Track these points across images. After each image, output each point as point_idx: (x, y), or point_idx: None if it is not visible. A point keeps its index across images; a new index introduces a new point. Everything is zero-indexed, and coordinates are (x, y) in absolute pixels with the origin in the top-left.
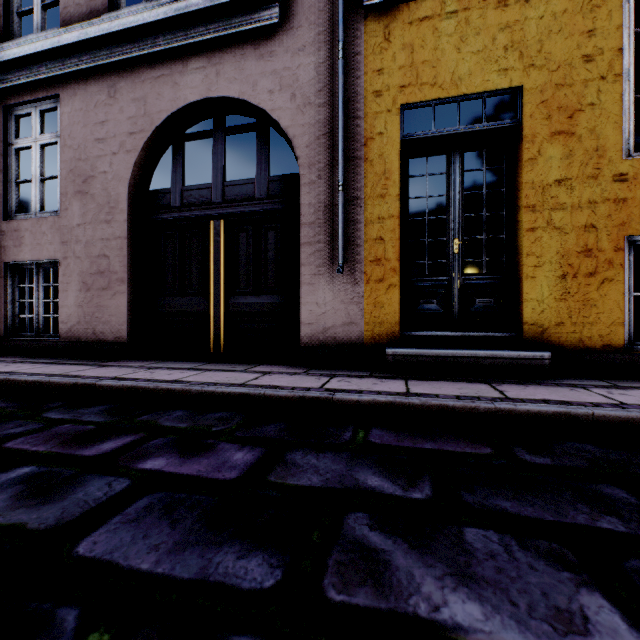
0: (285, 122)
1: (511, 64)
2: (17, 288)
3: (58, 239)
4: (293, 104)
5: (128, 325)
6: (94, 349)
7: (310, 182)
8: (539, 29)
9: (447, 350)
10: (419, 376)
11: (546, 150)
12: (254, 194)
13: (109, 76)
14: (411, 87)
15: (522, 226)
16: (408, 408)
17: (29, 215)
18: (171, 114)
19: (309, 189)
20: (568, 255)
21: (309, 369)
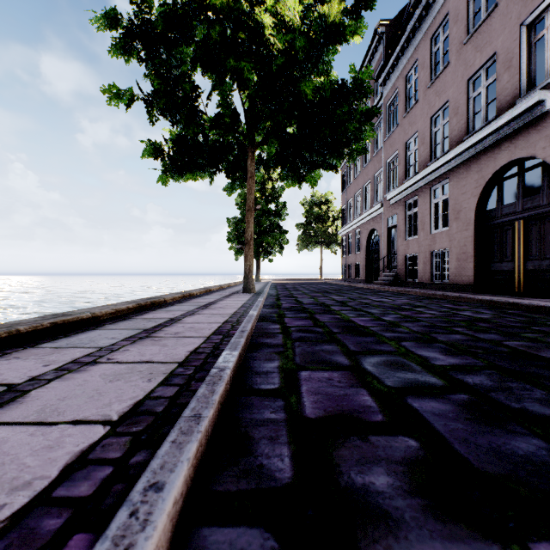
0: None
1: None
2: (434, 261)
3: (447, 240)
4: None
5: (474, 277)
6: (460, 287)
7: None
8: None
9: None
10: None
11: None
12: (539, 203)
13: (466, 164)
14: None
15: None
16: (545, 308)
17: (438, 230)
18: (493, 174)
19: None
20: None
21: None
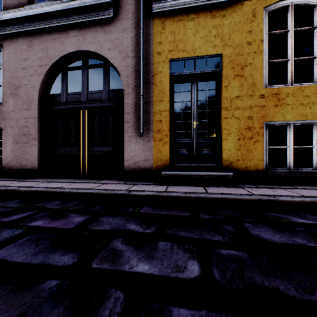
0: (116, 64)
1: (217, 43)
2: None
3: (1, 117)
4: (120, 56)
5: (38, 161)
6: (20, 173)
7: (128, 93)
8: (229, 29)
9: (188, 172)
10: (175, 184)
11: (232, 83)
12: (102, 98)
13: (28, 36)
14: (174, 51)
15: (222, 116)
16: (162, 197)
17: None
18: (60, 57)
19: (127, 96)
20: (241, 130)
21: (126, 181)
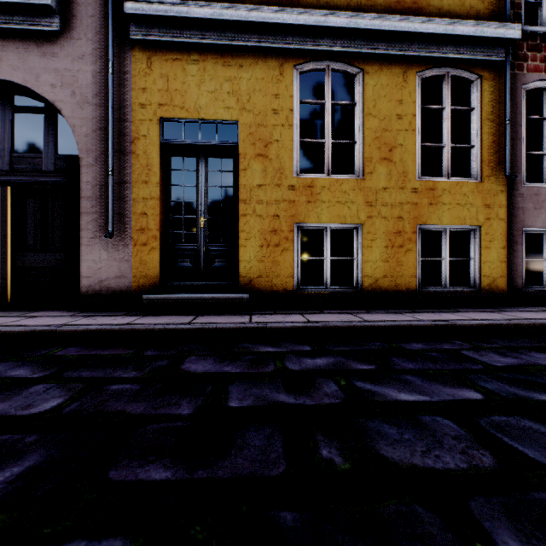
0: (66, 113)
1: (232, 105)
2: None
3: None
4: (73, 100)
5: None
6: None
7: (88, 164)
8: (249, 86)
9: (185, 295)
10: (161, 313)
11: (252, 165)
12: (42, 167)
13: None
14: (167, 106)
15: (239, 212)
16: (111, 333)
17: None
18: None
19: (88, 170)
20: (265, 233)
21: (81, 312)
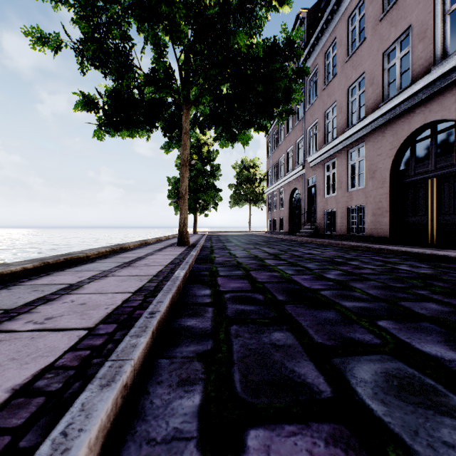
0: None
1: None
2: (351, 216)
3: (364, 197)
4: None
5: (389, 230)
6: (376, 239)
7: None
8: None
9: None
10: None
11: None
12: (453, 162)
13: (382, 128)
14: None
15: None
16: None
17: (354, 188)
18: (407, 136)
19: None
20: None
21: None
